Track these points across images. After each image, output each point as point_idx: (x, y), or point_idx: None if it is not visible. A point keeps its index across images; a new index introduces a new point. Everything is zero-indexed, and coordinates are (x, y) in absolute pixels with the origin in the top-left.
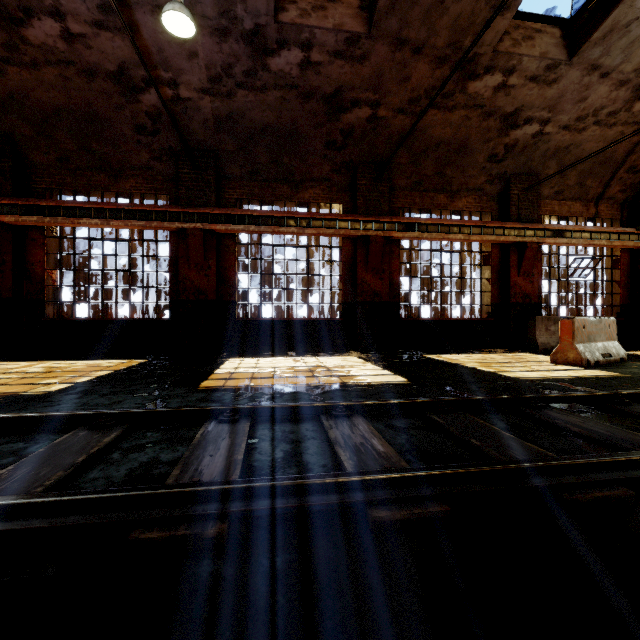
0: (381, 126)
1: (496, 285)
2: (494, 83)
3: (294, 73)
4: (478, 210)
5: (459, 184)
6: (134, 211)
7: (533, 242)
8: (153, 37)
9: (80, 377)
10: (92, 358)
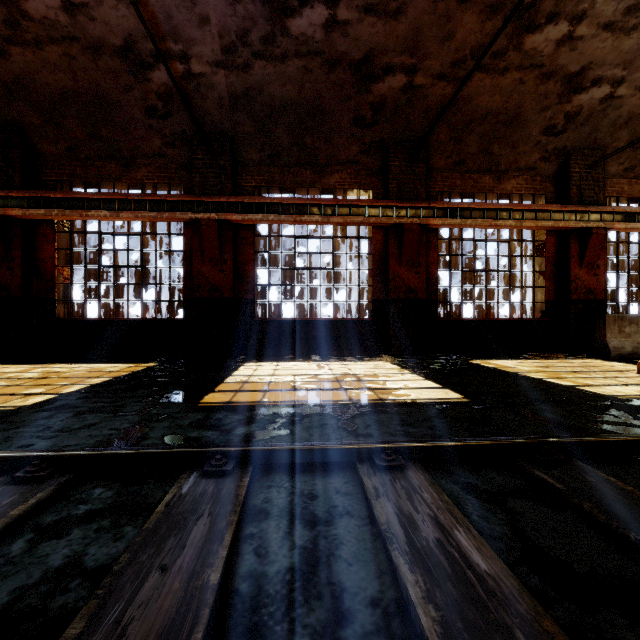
0: (418, 97)
1: (552, 279)
2: (557, 35)
3: (318, 36)
4: (530, 192)
5: (508, 163)
6: (145, 201)
7: (599, 228)
8: (160, 2)
9: (70, 386)
10: (100, 361)
